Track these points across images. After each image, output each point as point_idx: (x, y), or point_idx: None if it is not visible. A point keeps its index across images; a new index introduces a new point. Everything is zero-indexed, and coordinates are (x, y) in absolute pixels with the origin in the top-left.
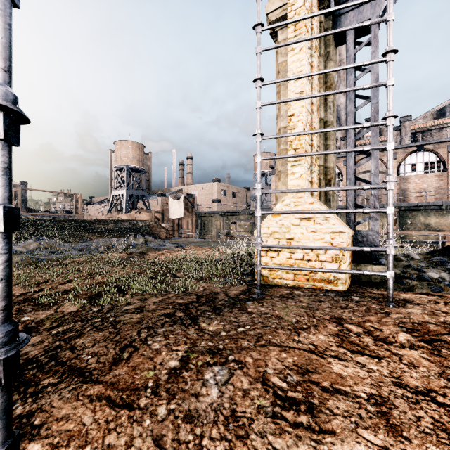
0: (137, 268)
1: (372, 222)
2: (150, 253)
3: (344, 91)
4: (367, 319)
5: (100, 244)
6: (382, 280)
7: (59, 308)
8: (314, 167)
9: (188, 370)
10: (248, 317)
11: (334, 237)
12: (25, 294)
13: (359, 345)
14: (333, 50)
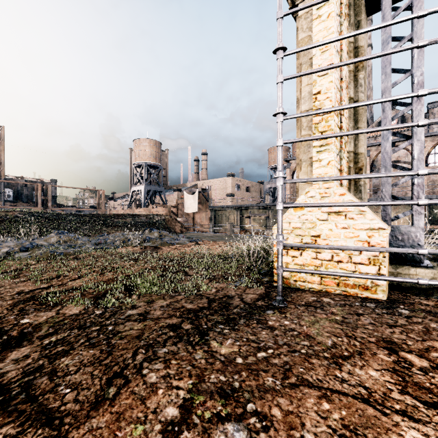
0: (149, 264)
1: (415, 216)
2: (163, 247)
3: (390, 53)
4: (430, 346)
5: (117, 238)
6: (429, 287)
7: (62, 309)
8: (344, 153)
9: (190, 426)
10: (270, 335)
11: (371, 234)
12: (34, 291)
13: (432, 391)
14: (364, 20)
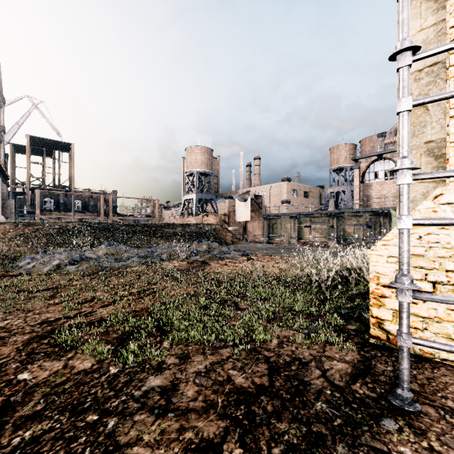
0: (192, 286)
1: None
2: (211, 263)
3: None
4: None
5: (165, 250)
6: None
7: (73, 357)
8: None
9: None
10: None
11: None
12: (58, 320)
13: None
14: None
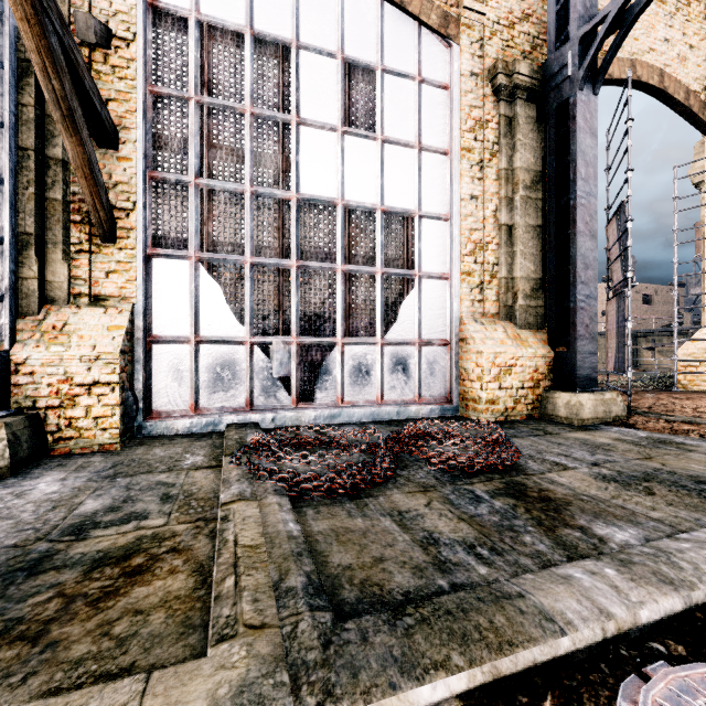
0: None
1: None
2: None
3: None
4: None
5: None
6: None
7: None
8: None
9: (638, 393)
10: (665, 392)
11: None
12: None
13: None
14: None
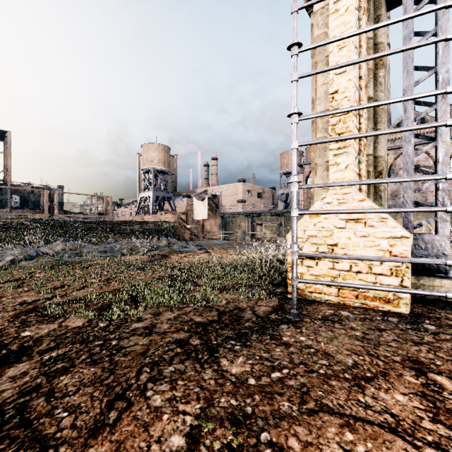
0: (156, 273)
1: (439, 224)
2: (172, 256)
3: (415, 46)
4: None
5: (124, 246)
6: None
7: (65, 321)
8: (362, 156)
9: None
10: (284, 352)
11: (393, 243)
12: (37, 301)
13: None
14: (384, 14)
